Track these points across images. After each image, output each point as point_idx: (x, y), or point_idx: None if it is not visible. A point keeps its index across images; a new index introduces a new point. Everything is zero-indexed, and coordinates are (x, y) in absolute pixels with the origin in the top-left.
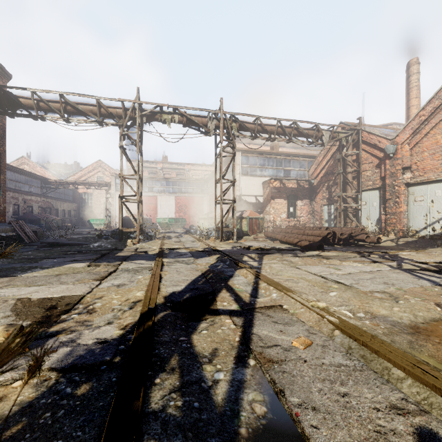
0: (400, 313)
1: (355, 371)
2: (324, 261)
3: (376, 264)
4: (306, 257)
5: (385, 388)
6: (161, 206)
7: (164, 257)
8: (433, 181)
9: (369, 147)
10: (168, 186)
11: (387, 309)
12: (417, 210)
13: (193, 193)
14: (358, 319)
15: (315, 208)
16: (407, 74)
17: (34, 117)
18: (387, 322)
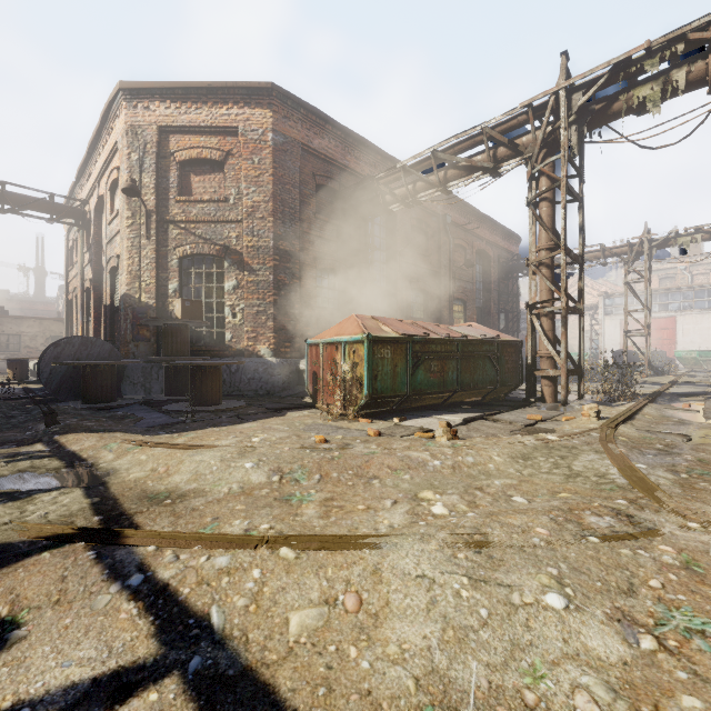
0: None
1: None
2: None
3: None
4: None
5: None
6: (683, 331)
7: (674, 384)
8: None
9: None
10: (699, 298)
11: None
12: None
13: None
14: None
15: None
16: None
17: None
18: None
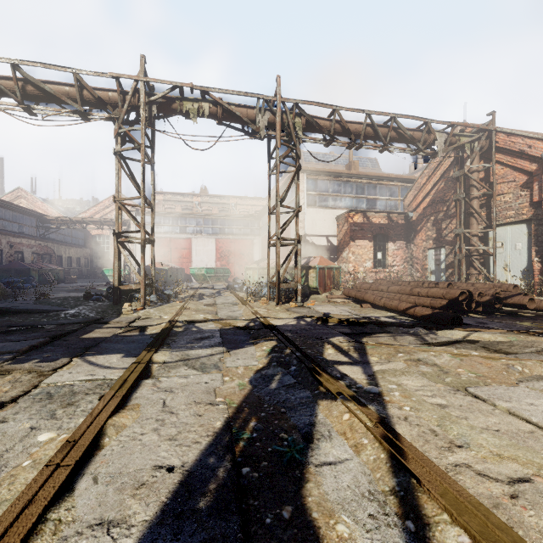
0: None
1: None
2: (516, 367)
3: None
4: (450, 345)
5: None
6: (197, 251)
7: (164, 345)
8: None
9: (508, 157)
10: (207, 225)
11: None
12: None
13: (240, 235)
14: None
15: (414, 254)
16: None
17: None
18: None
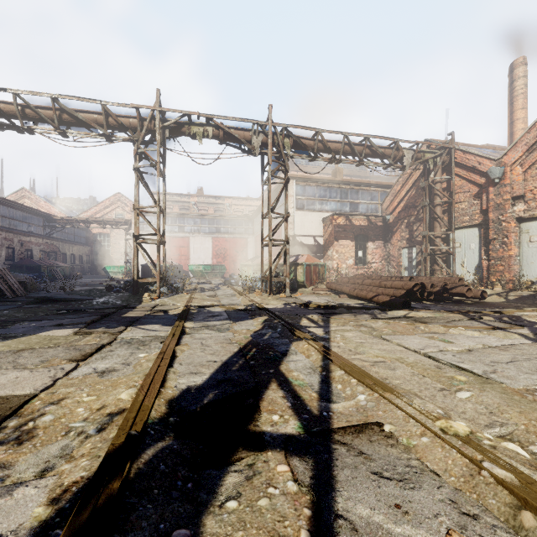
0: None
1: None
2: (421, 327)
3: (502, 333)
4: (391, 319)
5: None
6: (194, 249)
7: (188, 319)
8: None
9: (464, 171)
10: (204, 224)
11: None
12: (533, 254)
13: (235, 234)
14: None
15: (391, 252)
16: (510, 78)
17: (19, 129)
18: None
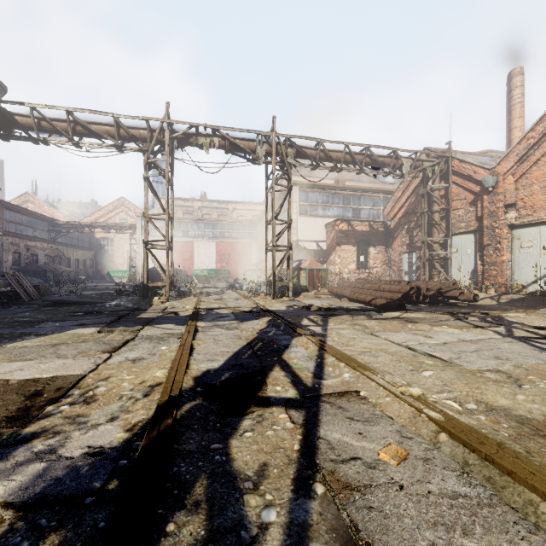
0: (527, 404)
1: (481, 508)
2: (408, 325)
3: (479, 330)
4: (384, 320)
5: (536, 541)
6: (198, 254)
7: (198, 320)
8: (545, 222)
9: (461, 179)
10: (208, 229)
11: (508, 398)
12: (524, 260)
13: (239, 238)
14: (469, 412)
15: (392, 257)
16: (508, 87)
17: (35, 140)
18: (511, 418)
